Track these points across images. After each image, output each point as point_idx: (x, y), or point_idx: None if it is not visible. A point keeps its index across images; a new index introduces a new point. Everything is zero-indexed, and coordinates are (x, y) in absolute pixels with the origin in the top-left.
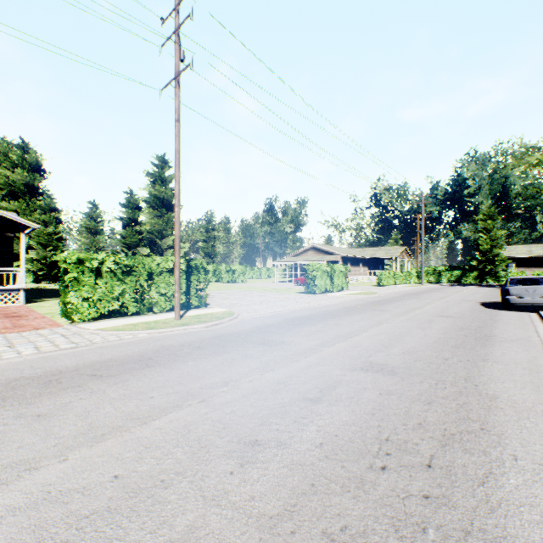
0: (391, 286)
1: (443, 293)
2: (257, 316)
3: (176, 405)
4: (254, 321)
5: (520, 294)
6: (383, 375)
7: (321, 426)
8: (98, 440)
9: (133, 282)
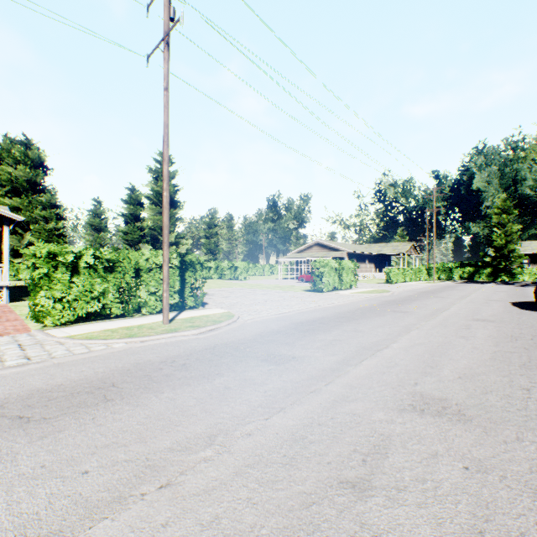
0: (401, 283)
1: (461, 291)
2: (260, 318)
3: (119, 496)
4: (257, 325)
5: None
6: (452, 422)
7: None
8: None
9: (117, 280)
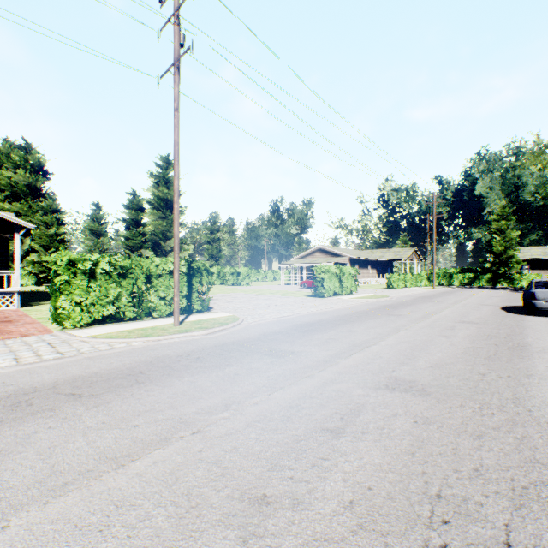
0: (401, 289)
1: (457, 296)
2: (263, 321)
3: (165, 437)
4: (260, 327)
5: (547, 298)
6: (414, 396)
7: (348, 472)
8: (56, 494)
9: (130, 285)
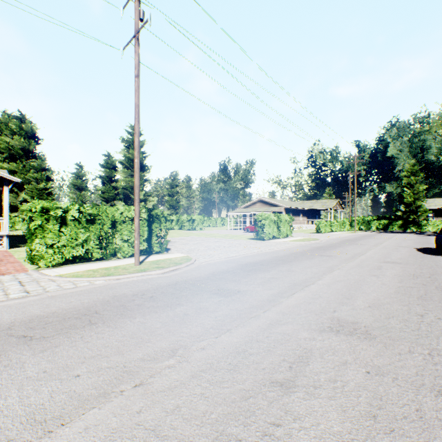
0: (328, 233)
1: (376, 239)
2: (213, 261)
3: (104, 392)
4: (210, 266)
5: None
6: (360, 339)
7: None
8: None
9: (97, 230)
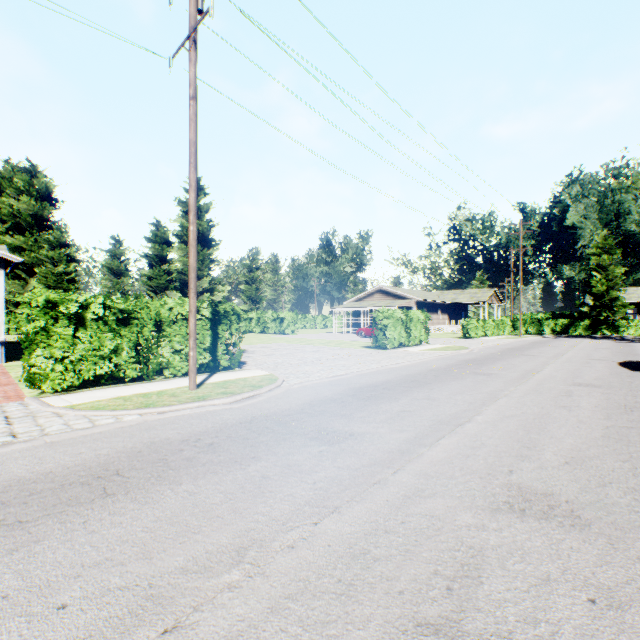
0: (481, 338)
1: (554, 348)
2: (310, 382)
3: None
4: (306, 391)
5: None
6: (564, 529)
7: None
8: None
9: (133, 335)
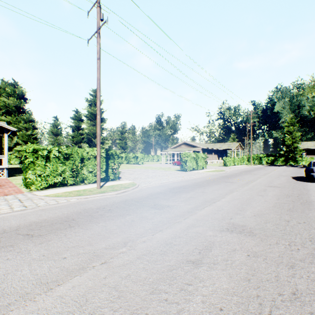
0: (232, 166)
1: (265, 170)
2: (150, 186)
3: (82, 267)
4: (149, 189)
5: None
6: (246, 236)
7: (205, 295)
8: (1, 313)
9: (71, 164)
